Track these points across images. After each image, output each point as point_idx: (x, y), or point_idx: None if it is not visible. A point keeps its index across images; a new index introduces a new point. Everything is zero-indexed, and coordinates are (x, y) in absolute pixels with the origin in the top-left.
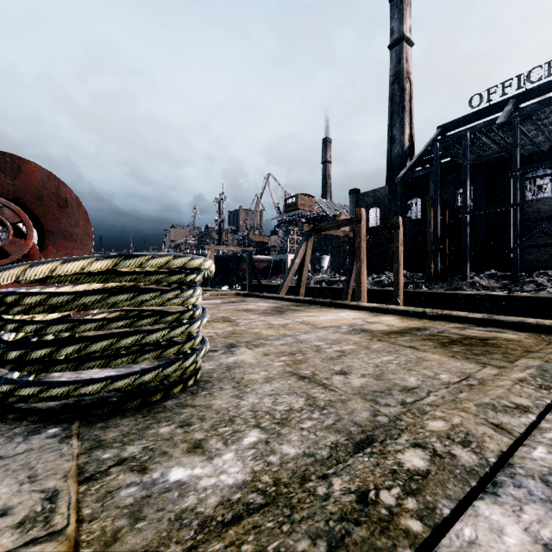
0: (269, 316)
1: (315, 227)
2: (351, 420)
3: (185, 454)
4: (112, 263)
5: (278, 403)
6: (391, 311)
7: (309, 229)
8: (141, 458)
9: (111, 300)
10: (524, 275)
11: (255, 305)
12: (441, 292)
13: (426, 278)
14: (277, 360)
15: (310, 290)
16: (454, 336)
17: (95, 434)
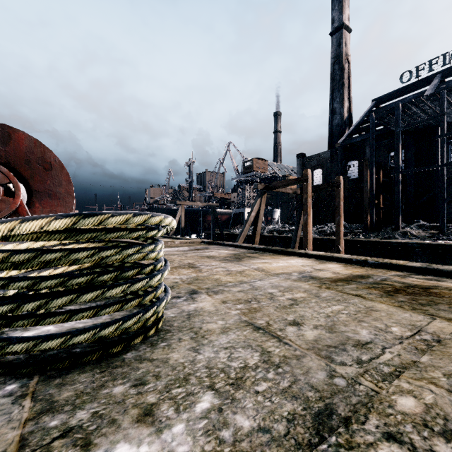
0: (228, 262)
1: (268, 185)
2: (307, 382)
3: (134, 423)
4: (71, 222)
5: (233, 358)
6: (335, 259)
7: (263, 187)
8: (87, 428)
9: (72, 257)
10: (450, 226)
11: (217, 252)
12: (377, 241)
13: (363, 228)
14: (234, 308)
15: (264, 238)
16: (397, 285)
17: (49, 393)
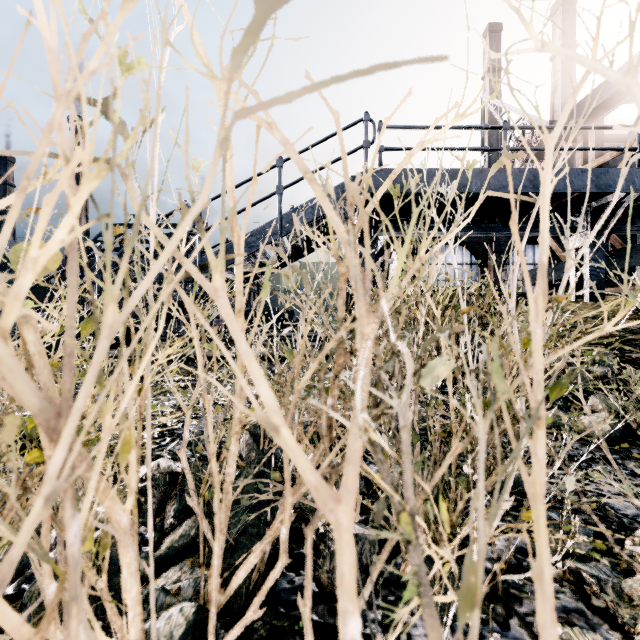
0: None
1: None
2: None
3: None
4: None
5: None
6: None
7: None
8: None
9: None
10: None
11: None
12: None
13: None
14: None
15: None
16: None
17: None
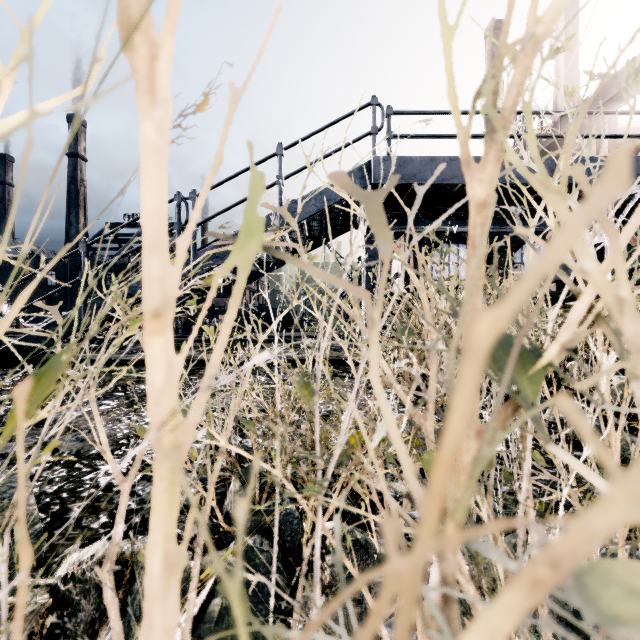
0: None
1: None
2: None
3: None
4: None
5: None
6: None
7: None
8: None
9: None
10: None
11: None
12: None
13: None
14: None
15: None
16: None
17: None
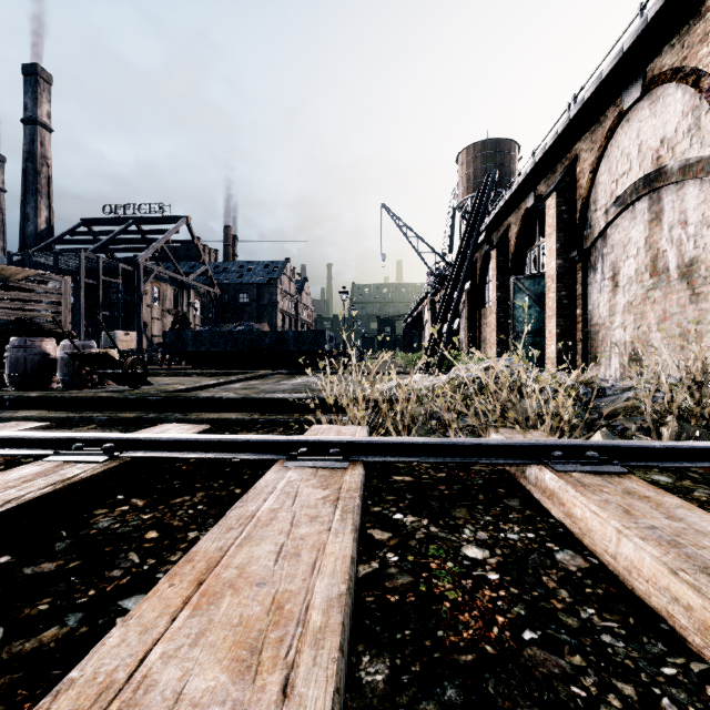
0: None
1: None
2: None
3: None
4: None
5: None
6: None
7: None
8: None
9: None
10: None
11: None
12: None
13: None
14: None
15: None
16: None
17: None
